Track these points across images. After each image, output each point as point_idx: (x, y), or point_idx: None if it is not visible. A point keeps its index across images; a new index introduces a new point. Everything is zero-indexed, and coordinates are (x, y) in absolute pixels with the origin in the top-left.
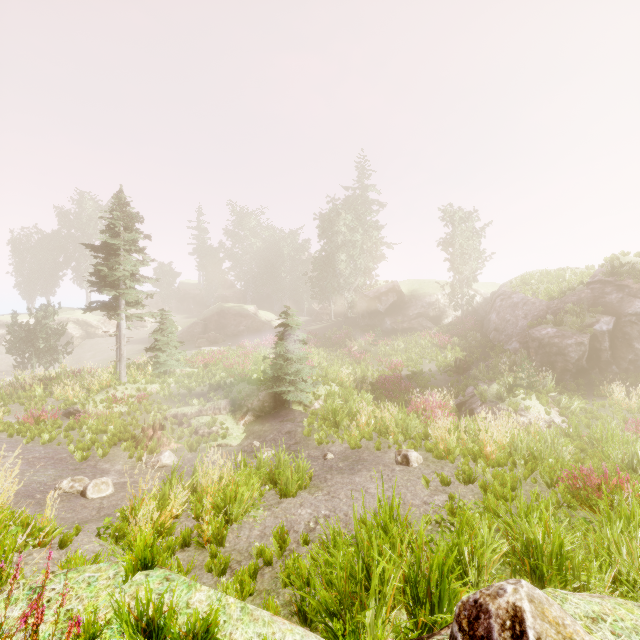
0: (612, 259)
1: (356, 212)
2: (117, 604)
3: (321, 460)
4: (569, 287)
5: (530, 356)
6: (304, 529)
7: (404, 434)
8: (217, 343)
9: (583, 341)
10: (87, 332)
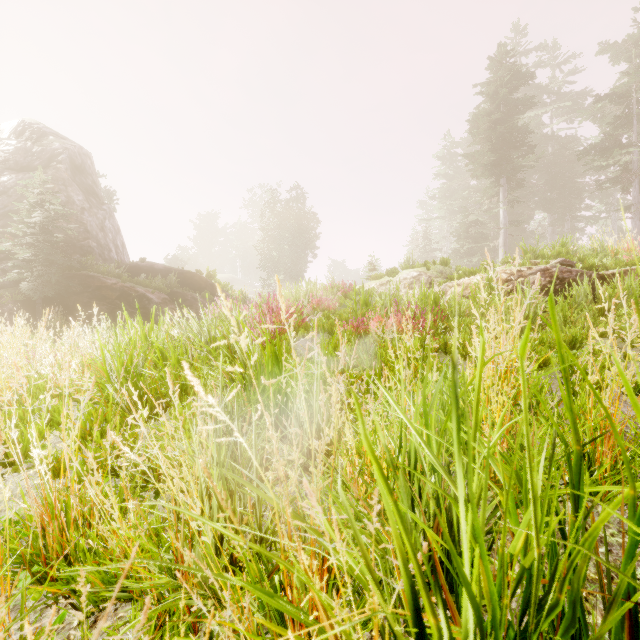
0: None
1: None
2: None
3: None
4: None
5: None
6: None
7: None
8: None
9: None
10: None
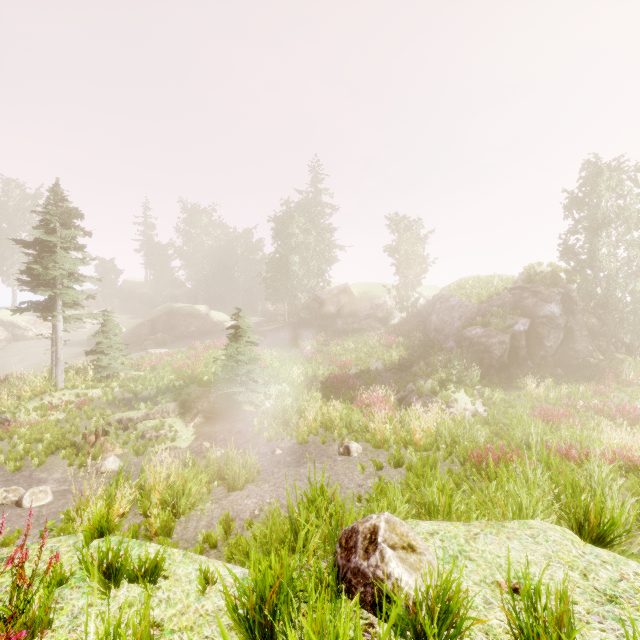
0: (530, 268)
1: (309, 215)
2: (82, 554)
3: (270, 456)
4: (496, 292)
5: (463, 354)
6: (249, 516)
7: (348, 428)
8: (166, 345)
9: (504, 340)
10: (13, 334)
